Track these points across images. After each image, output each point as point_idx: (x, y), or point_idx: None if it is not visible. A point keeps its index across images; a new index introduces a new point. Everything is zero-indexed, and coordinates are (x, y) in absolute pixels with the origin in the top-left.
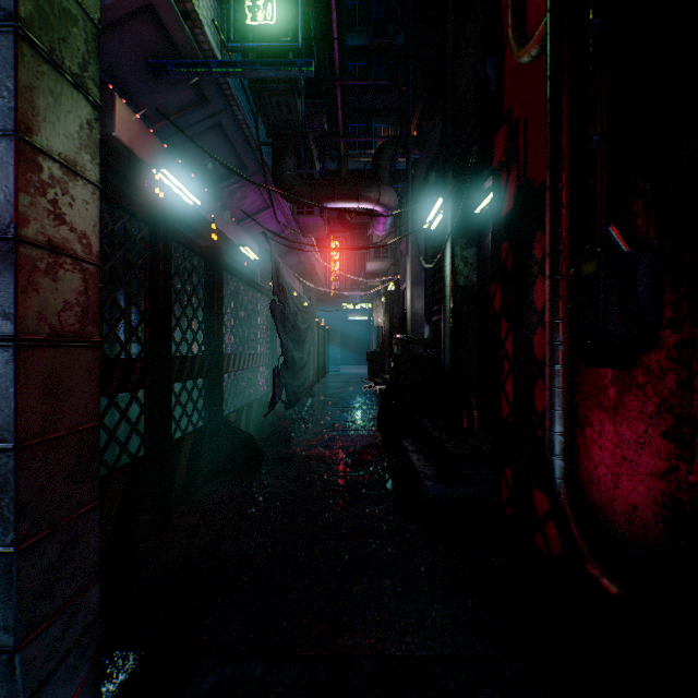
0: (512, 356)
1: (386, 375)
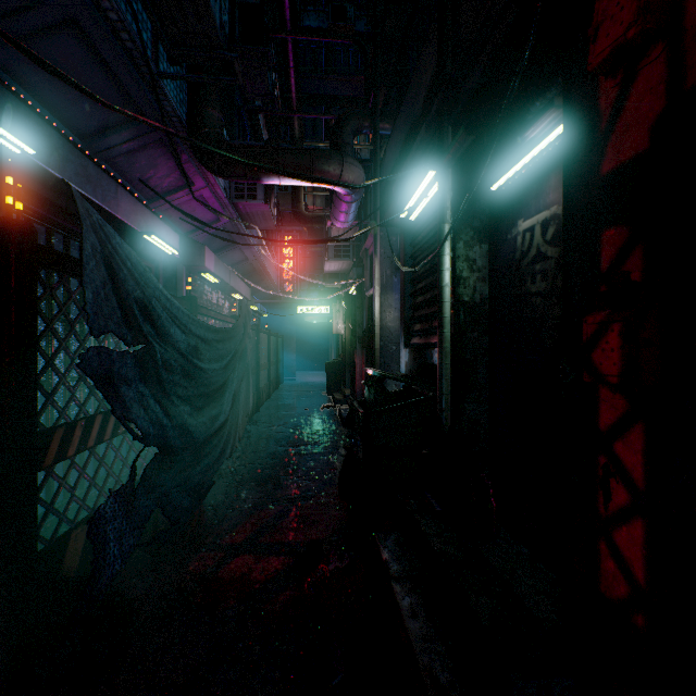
0: (645, 481)
1: (347, 390)
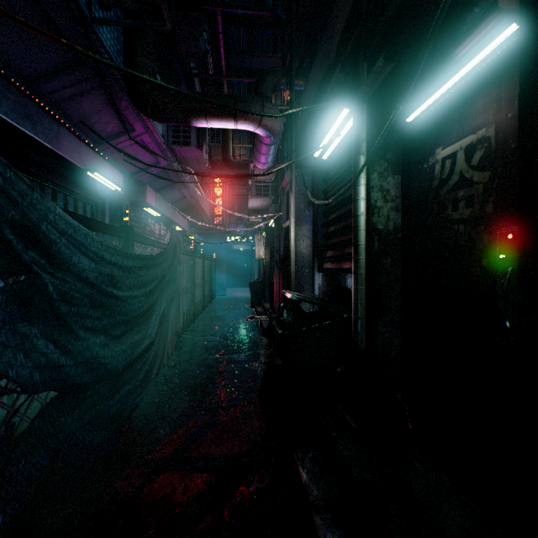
0: None
1: (267, 304)
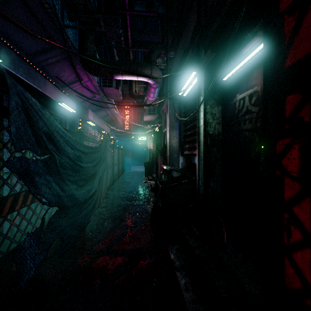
0: None
1: (154, 175)
